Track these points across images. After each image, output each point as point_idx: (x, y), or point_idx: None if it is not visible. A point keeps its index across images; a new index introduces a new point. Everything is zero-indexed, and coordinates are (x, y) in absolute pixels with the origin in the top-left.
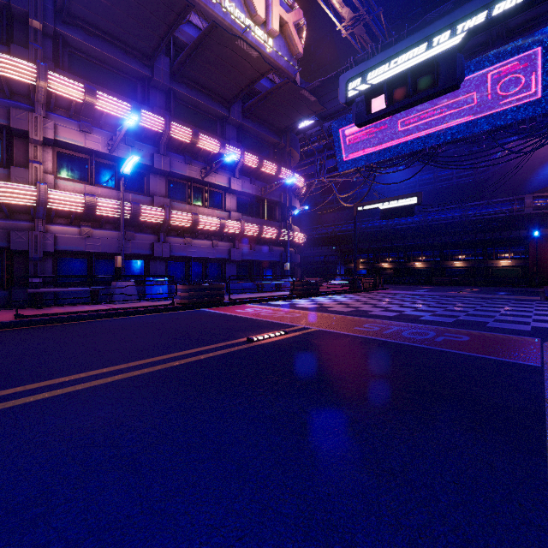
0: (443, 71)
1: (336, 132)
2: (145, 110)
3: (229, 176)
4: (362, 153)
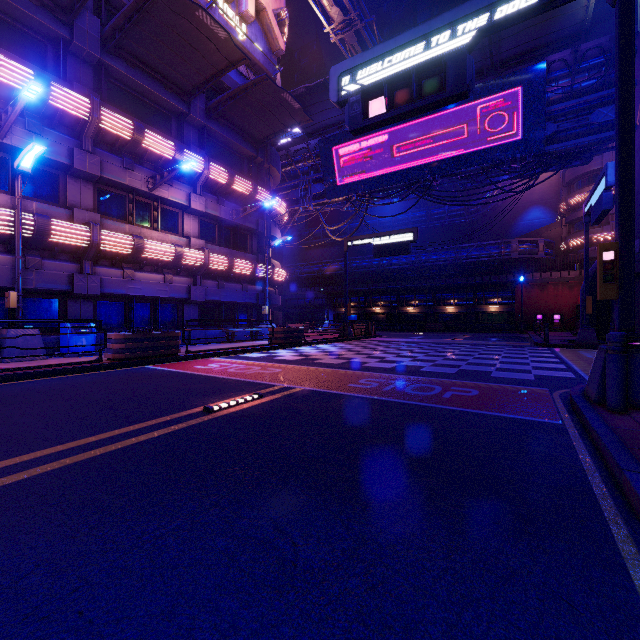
0: (451, 74)
1: (325, 152)
2: (60, 84)
3: (188, 192)
4: (354, 180)
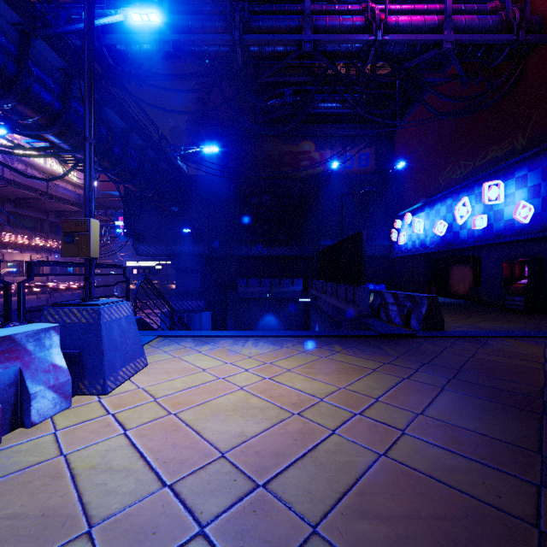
0: (151, 271)
1: (117, 218)
2: None
3: (47, 255)
4: None
